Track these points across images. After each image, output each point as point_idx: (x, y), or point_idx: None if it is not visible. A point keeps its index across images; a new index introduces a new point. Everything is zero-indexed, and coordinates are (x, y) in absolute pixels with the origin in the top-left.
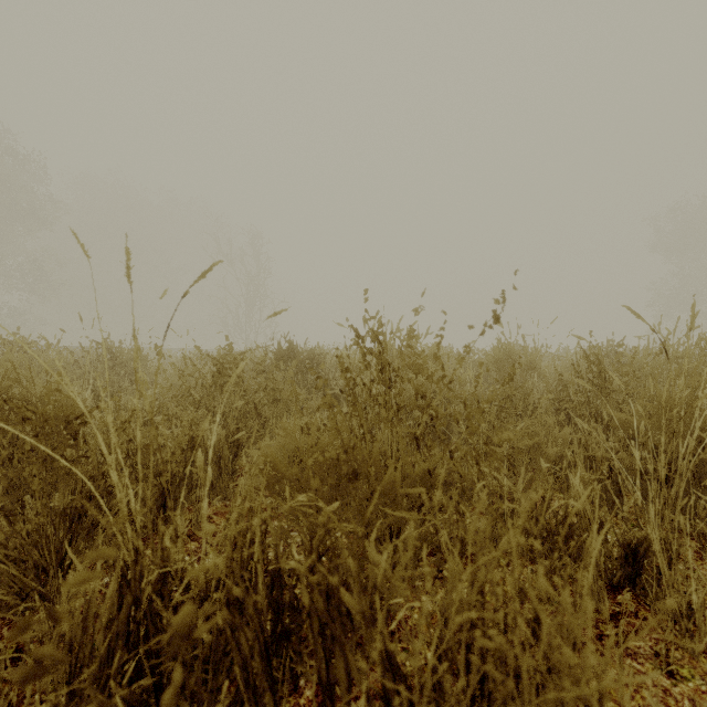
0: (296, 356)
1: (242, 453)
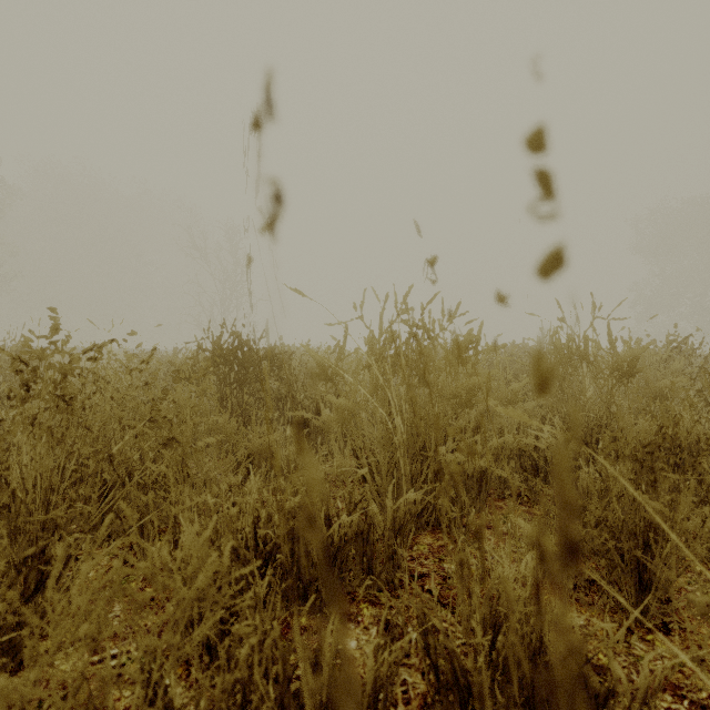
0: (245, 355)
1: (76, 565)
